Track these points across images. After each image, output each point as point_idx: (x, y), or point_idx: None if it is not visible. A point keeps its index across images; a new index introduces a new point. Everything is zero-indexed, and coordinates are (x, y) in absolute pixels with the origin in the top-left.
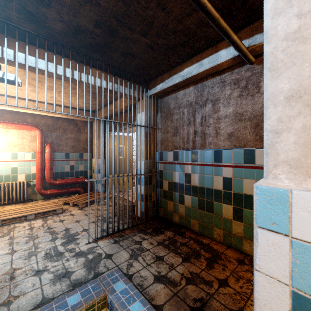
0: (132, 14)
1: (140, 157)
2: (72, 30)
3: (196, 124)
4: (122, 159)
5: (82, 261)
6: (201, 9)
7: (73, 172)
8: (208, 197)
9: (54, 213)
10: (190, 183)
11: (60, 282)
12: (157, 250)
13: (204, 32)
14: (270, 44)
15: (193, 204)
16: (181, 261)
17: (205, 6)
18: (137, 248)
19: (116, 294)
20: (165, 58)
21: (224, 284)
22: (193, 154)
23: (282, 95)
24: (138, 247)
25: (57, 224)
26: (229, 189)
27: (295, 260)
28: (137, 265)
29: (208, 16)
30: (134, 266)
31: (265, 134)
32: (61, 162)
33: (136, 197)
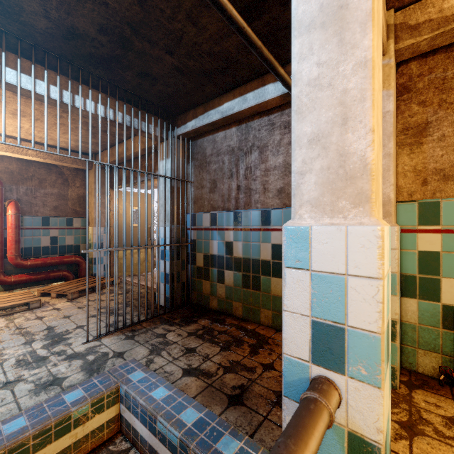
0: (154, 24)
1: (164, 220)
2: (62, 32)
3: (239, 176)
4: (136, 227)
5: (79, 364)
6: (240, 34)
7: (55, 248)
8: (254, 271)
9: (26, 308)
10: (232, 255)
11: (47, 391)
12: (188, 342)
13: (248, 59)
14: (297, 88)
15: (235, 281)
16: (218, 351)
17: (245, 31)
18: (160, 341)
19: (133, 383)
20: (198, 86)
21: (269, 368)
22: (235, 216)
23: (306, 138)
24: (161, 341)
25: (32, 322)
26: (279, 259)
27: (314, 291)
28: (160, 360)
29: (248, 43)
30: (156, 361)
31: (292, 176)
32: (35, 232)
33: (158, 276)
